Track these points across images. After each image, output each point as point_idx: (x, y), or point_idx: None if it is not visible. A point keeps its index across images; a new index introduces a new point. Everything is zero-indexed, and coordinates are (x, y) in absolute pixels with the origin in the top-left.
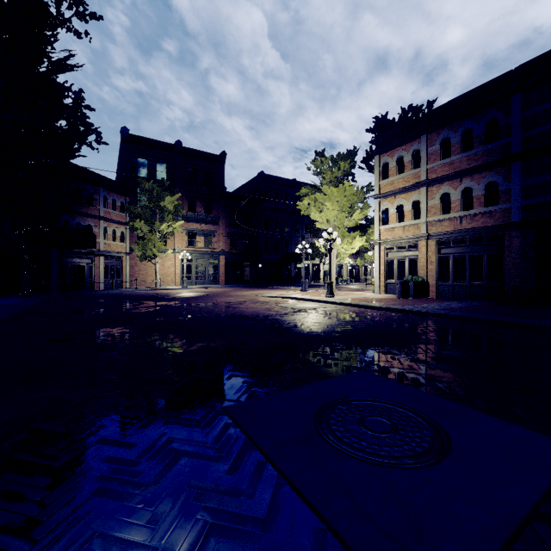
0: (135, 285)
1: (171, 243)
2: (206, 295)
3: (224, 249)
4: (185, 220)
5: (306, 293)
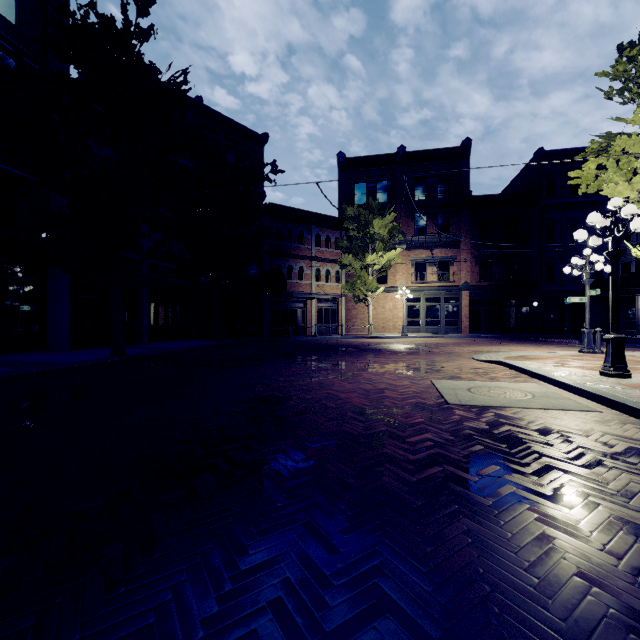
0: (352, 331)
1: (393, 279)
2: (392, 349)
3: (468, 281)
4: (411, 248)
5: (582, 357)
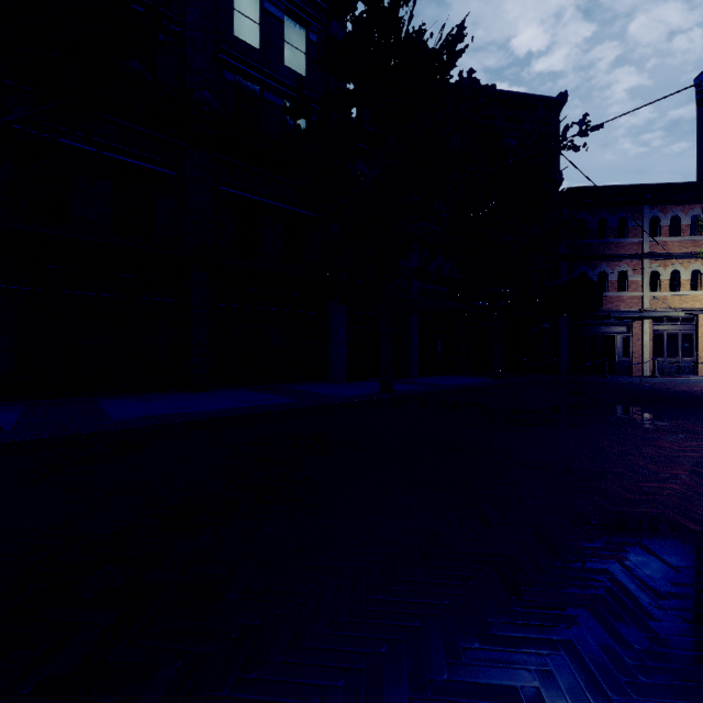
0: None
1: None
2: None
3: None
4: None
5: None
